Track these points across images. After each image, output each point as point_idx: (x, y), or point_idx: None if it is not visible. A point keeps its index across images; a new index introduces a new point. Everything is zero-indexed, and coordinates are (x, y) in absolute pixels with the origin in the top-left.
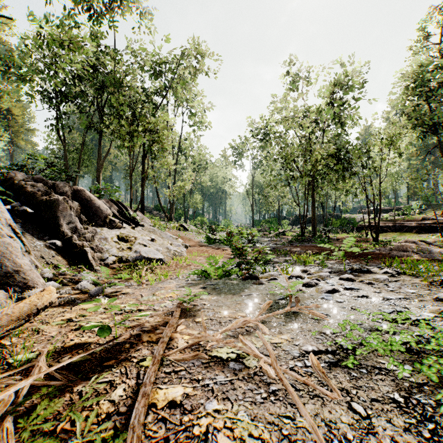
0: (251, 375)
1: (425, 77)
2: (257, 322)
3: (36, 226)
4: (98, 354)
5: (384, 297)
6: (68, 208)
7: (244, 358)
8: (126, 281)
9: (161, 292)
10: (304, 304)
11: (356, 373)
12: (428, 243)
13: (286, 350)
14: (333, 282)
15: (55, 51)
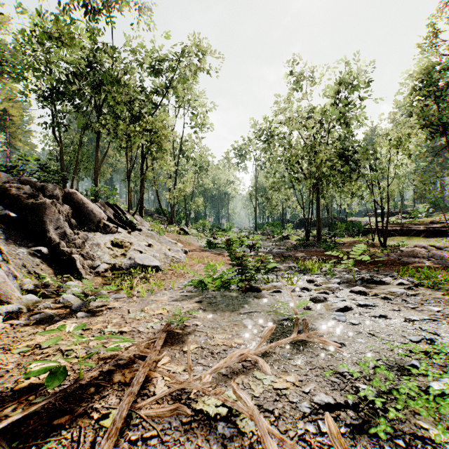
0: (246, 448)
1: (434, 75)
2: (256, 356)
3: (20, 232)
4: (52, 402)
5: (406, 317)
6: (57, 211)
7: (238, 415)
8: (116, 292)
9: (151, 307)
10: (312, 327)
11: (391, 446)
12: (439, 249)
13: (293, 402)
14: (344, 295)
15: (48, 47)
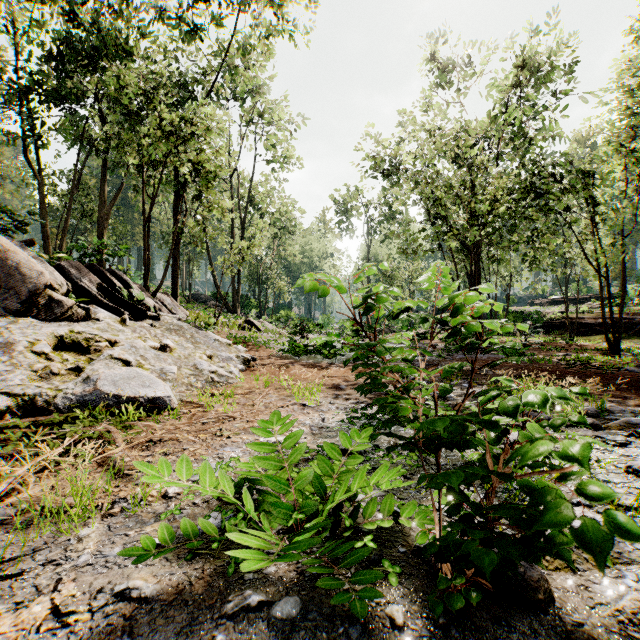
0: None
1: None
2: None
3: None
4: None
5: None
6: None
7: None
8: None
9: None
10: None
11: None
12: None
13: None
14: None
15: None
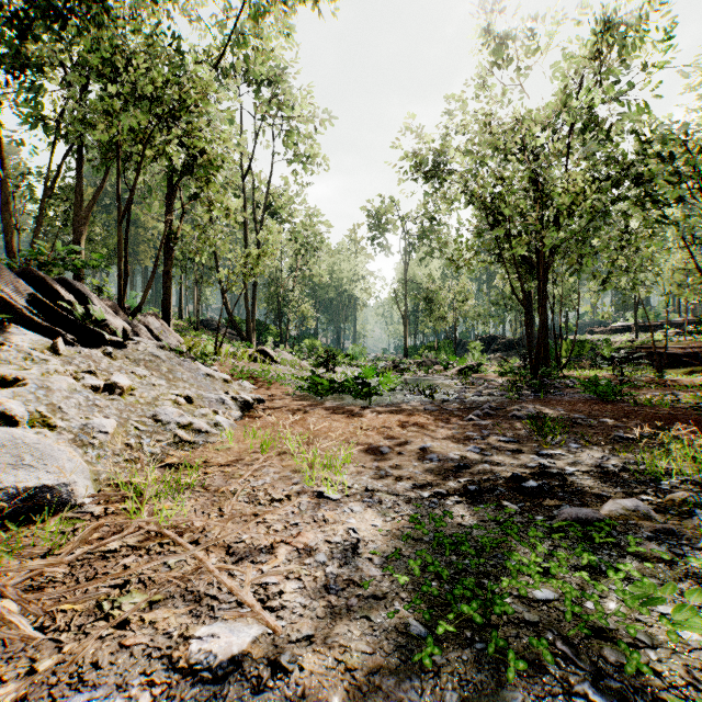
0: None
1: None
2: None
3: None
4: None
5: None
6: None
7: None
8: None
9: None
10: None
11: None
12: None
13: None
14: None
15: None
